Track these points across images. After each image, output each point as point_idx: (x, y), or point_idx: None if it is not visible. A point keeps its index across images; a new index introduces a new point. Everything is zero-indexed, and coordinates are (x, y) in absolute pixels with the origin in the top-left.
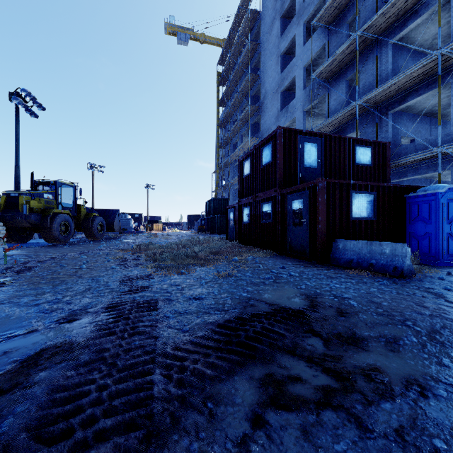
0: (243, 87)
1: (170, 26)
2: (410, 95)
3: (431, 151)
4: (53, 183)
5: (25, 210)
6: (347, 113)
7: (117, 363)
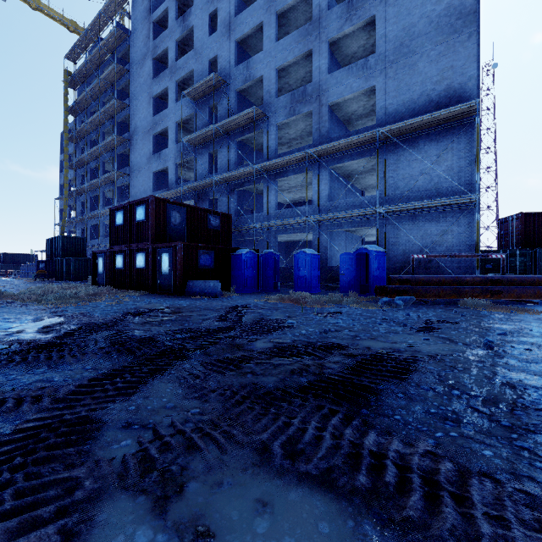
0: (106, 109)
1: None
2: (246, 183)
3: (251, 225)
4: None
5: None
6: (209, 182)
7: (92, 320)
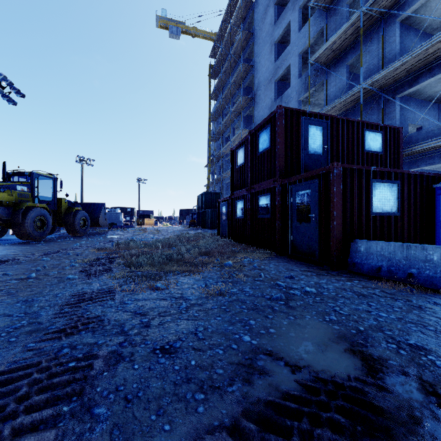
0: (235, 78)
1: (161, 19)
2: (422, 76)
3: None
4: (28, 174)
5: None
6: (349, 99)
7: None
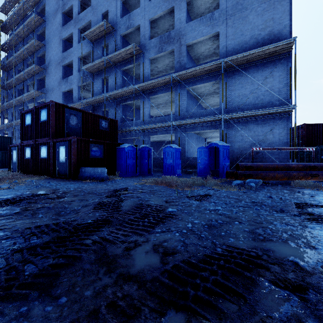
0: (28, 46)
1: None
2: (128, 99)
3: (131, 128)
4: None
5: None
6: (101, 98)
7: None
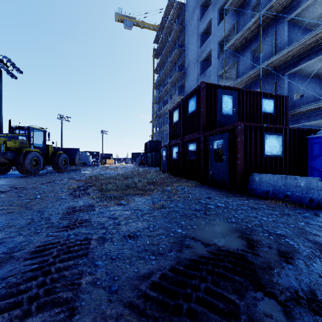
0: (172, 58)
1: (119, 15)
2: (303, 60)
3: None
4: (26, 128)
5: (2, 149)
6: (252, 75)
7: None
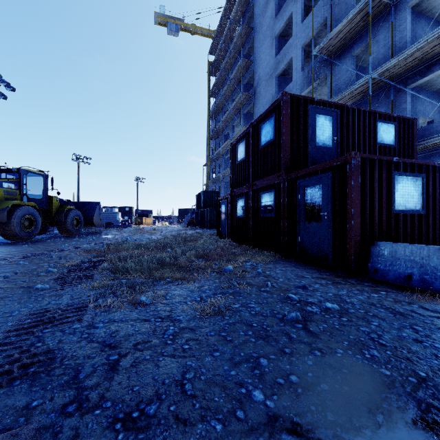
0: (235, 74)
1: (160, 16)
2: (437, 65)
3: None
4: (16, 171)
5: None
6: (356, 91)
7: None
